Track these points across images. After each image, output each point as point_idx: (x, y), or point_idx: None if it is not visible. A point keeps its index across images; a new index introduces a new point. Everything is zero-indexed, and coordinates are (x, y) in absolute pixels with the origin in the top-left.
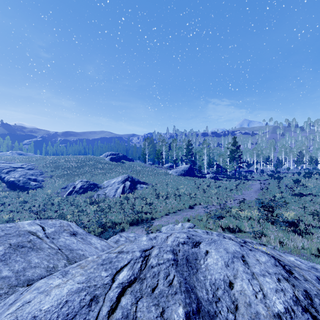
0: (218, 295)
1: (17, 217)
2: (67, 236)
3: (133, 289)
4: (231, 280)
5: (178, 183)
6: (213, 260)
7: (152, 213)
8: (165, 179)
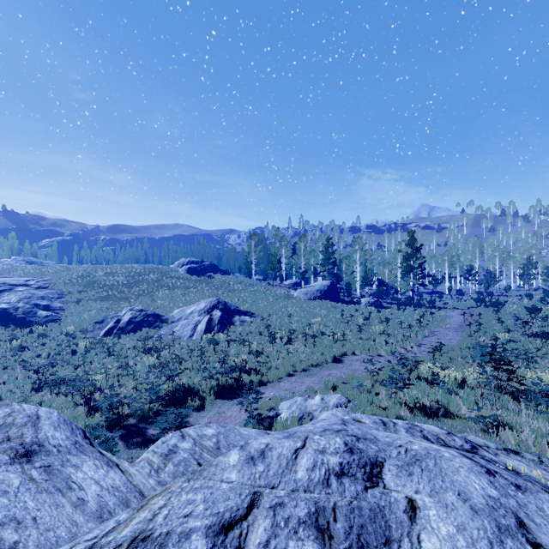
0: None
1: (2, 379)
2: None
3: None
4: None
5: (310, 313)
6: (441, 544)
7: (261, 372)
8: (286, 306)
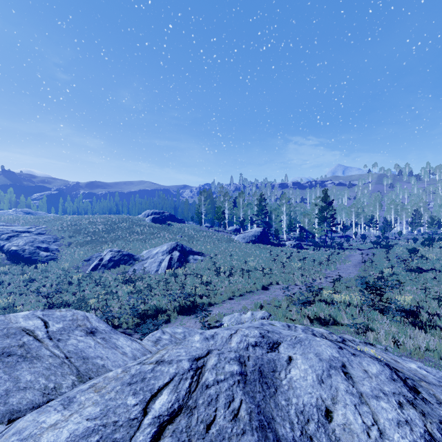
0: (309, 432)
1: (20, 302)
2: (81, 336)
3: (176, 427)
4: (329, 406)
5: (246, 253)
6: (300, 372)
7: (209, 297)
8: (228, 248)
